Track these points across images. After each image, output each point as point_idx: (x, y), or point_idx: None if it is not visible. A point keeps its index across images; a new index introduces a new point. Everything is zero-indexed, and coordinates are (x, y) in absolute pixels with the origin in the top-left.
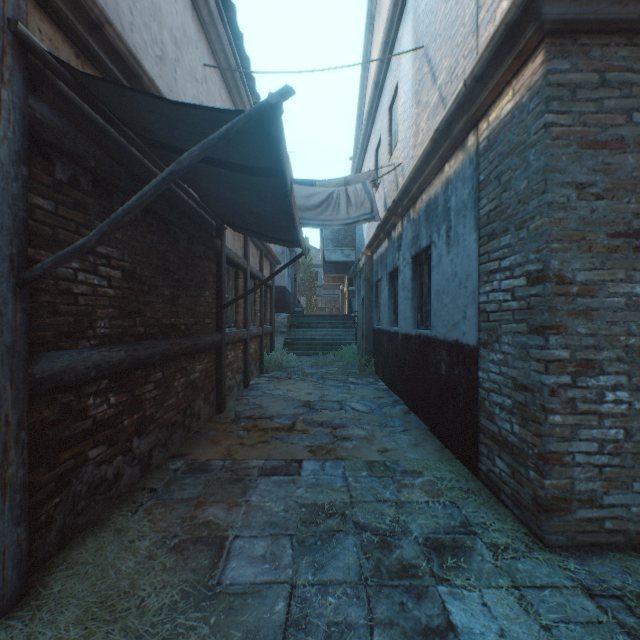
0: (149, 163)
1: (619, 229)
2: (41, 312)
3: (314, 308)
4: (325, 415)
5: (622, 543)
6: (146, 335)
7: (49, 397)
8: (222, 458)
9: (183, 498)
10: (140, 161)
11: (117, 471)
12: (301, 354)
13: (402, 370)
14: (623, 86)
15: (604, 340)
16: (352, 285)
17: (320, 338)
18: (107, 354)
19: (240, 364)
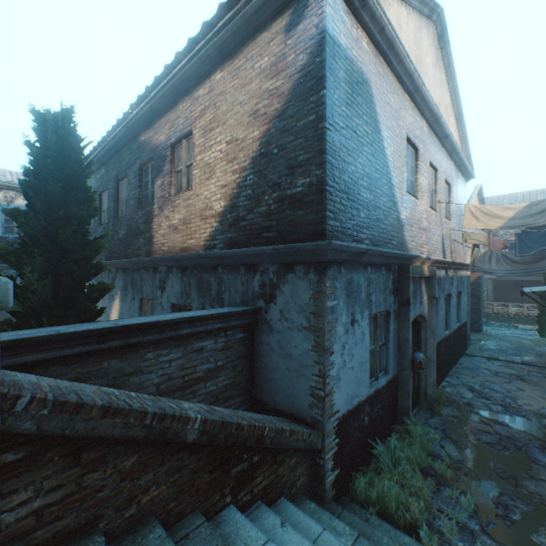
0: None
1: None
2: None
3: None
4: (509, 372)
5: None
6: None
7: None
8: None
9: None
10: None
11: None
12: None
13: (453, 350)
14: None
15: None
16: None
17: None
18: None
19: None
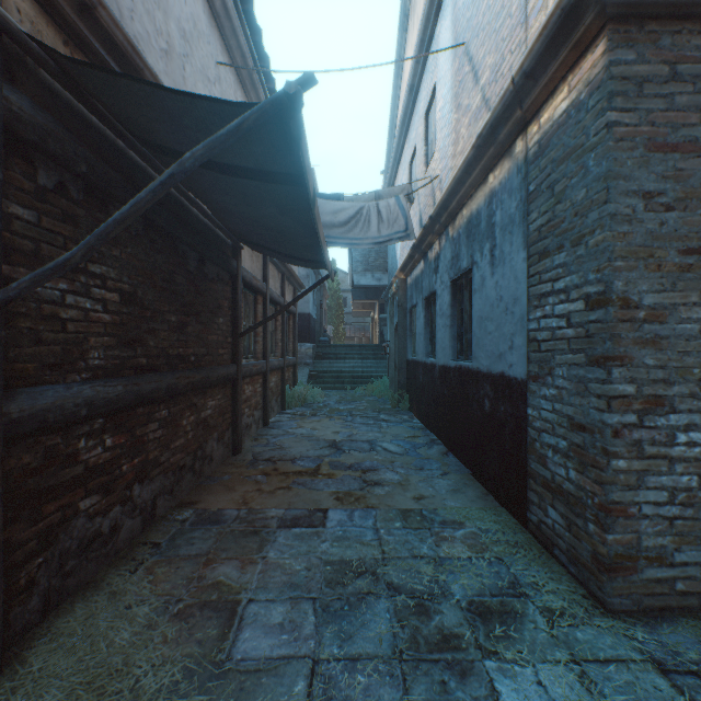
0: (153, 171)
1: (692, 245)
2: (20, 340)
3: (342, 337)
4: (354, 457)
5: (696, 607)
6: (149, 367)
7: (30, 440)
8: (237, 507)
9: (190, 554)
10: (142, 168)
11: (114, 524)
12: (327, 388)
13: (440, 406)
14: (697, 80)
15: (675, 373)
16: (384, 312)
17: (348, 370)
18: (101, 389)
19: (259, 399)
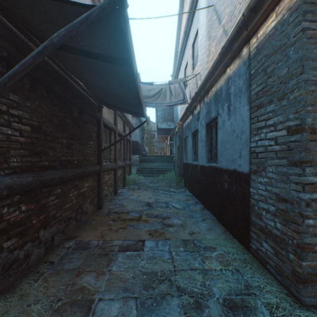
0: (52, 62)
1: None
2: None
3: (152, 152)
4: (158, 210)
5: None
6: (49, 167)
7: None
8: (97, 239)
9: (69, 269)
10: (45, 60)
11: (27, 253)
12: (146, 176)
13: (200, 185)
14: None
15: None
16: (172, 140)
17: (155, 167)
18: (17, 179)
19: (112, 182)
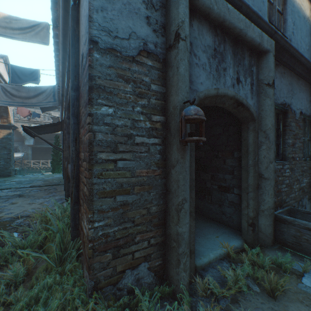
0: None
1: None
2: None
3: None
4: (14, 194)
5: None
6: None
7: None
8: (52, 185)
9: (54, 182)
10: None
11: None
12: None
13: None
14: None
15: None
16: None
17: None
18: None
19: None
